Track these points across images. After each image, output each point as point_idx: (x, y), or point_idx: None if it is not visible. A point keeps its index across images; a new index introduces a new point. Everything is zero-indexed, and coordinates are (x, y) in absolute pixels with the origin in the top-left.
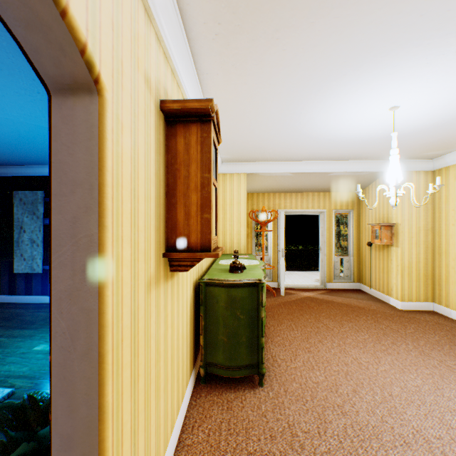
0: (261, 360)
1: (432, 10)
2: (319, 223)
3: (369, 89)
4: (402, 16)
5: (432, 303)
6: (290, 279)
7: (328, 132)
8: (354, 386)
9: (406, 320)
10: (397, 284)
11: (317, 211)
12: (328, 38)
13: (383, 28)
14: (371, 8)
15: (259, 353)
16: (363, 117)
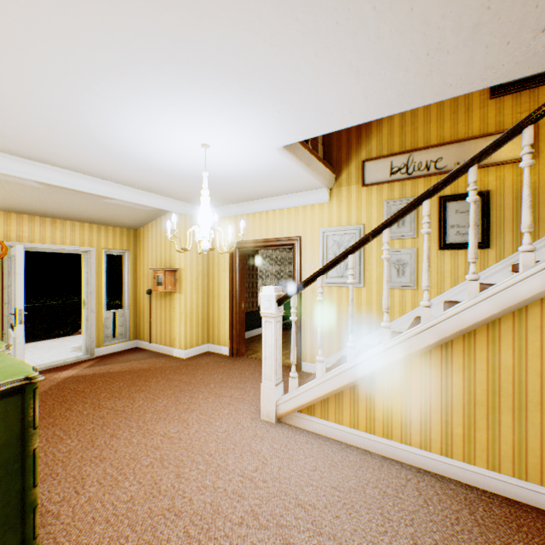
0: (34, 534)
1: (274, 69)
2: (84, 266)
3: (196, 112)
4: (256, 54)
5: (208, 344)
6: (26, 358)
7: (126, 143)
8: (177, 470)
9: (194, 367)
10: (181, 333)
11: (81, 250)
12: (187, 15)
13: (239, 53)
14: (241, 20)
15: (29, 523)
16: (174, 142)
